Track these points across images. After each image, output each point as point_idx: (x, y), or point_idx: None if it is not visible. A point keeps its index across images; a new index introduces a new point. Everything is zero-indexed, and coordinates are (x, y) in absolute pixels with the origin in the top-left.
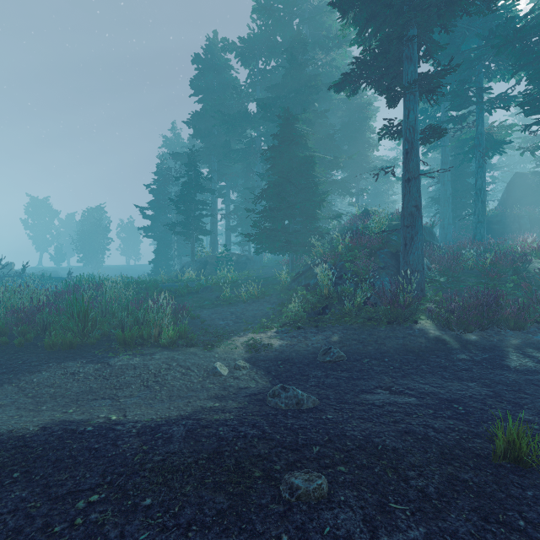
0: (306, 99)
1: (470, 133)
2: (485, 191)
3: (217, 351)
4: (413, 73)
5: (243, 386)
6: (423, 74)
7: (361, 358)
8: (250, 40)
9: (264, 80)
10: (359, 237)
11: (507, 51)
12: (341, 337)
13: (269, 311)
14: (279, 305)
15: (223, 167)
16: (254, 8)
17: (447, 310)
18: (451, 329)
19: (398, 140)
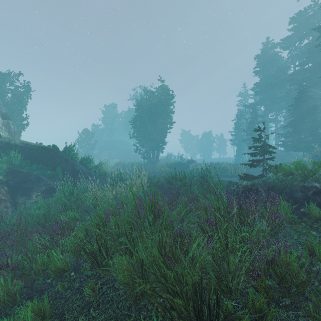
0: None
1: None
2: None
3: None
4: None
5: None
6: None
7: None
8: (287, 38)
9: (298, 54)
10: None
11: None
12: None
13: None
14: None
15: (272, 106)
16: (289, 22)
17: None
18: None
19: None
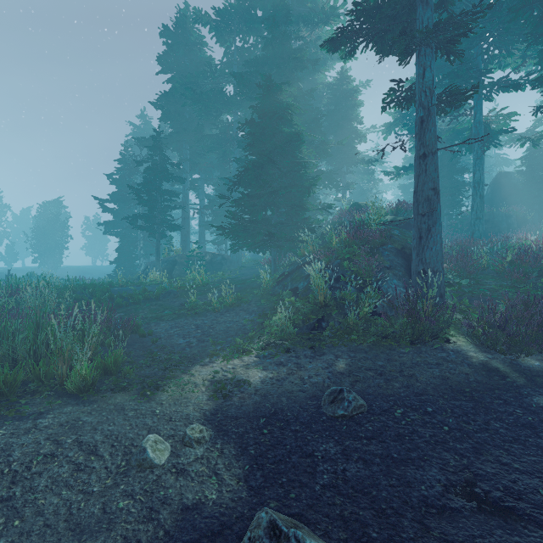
0: (290, 75)
1: (465, 123)
2: (484, 184)
3: (161, 399)
4: (429, 20)
5: (191, 497)
6: (446, 18)
7: (389, 406)
8: (226, 12)
9: (242, 59)
10: (358, 230)
11: (512, 28)
12: (349, 364)
13: (247, 324)
14: (260, 315)
15: (196, 156)
16: None
17: (492, 325)
18: (501, 352)
19: (407, 110)
